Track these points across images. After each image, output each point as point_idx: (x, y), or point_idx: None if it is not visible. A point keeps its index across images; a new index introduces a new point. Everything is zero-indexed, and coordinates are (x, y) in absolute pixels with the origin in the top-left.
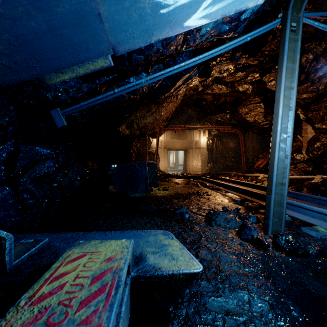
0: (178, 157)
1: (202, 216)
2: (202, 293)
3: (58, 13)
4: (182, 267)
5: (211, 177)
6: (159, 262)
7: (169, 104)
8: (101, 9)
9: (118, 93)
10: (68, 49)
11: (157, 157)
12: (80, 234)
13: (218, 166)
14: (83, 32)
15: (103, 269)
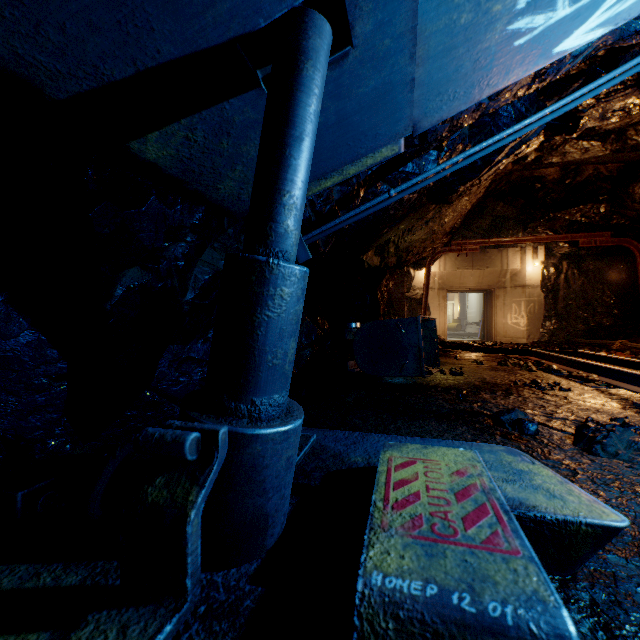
0: (466, 306)
1: (561, 432)
2: (615, 574)
3: (357, 95)
4: (580, 513)
5: (559, 351)
6: (527, 497)
7: (461, 199)
8: (418, 72)
9: (397, 197)
10: (349, 143)
11: (426, 308)
12: (356, 434)
13: (573, 326)
14: (379, 113)
15: (461, 484)
